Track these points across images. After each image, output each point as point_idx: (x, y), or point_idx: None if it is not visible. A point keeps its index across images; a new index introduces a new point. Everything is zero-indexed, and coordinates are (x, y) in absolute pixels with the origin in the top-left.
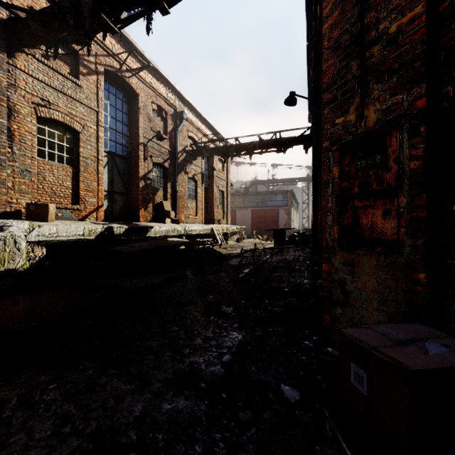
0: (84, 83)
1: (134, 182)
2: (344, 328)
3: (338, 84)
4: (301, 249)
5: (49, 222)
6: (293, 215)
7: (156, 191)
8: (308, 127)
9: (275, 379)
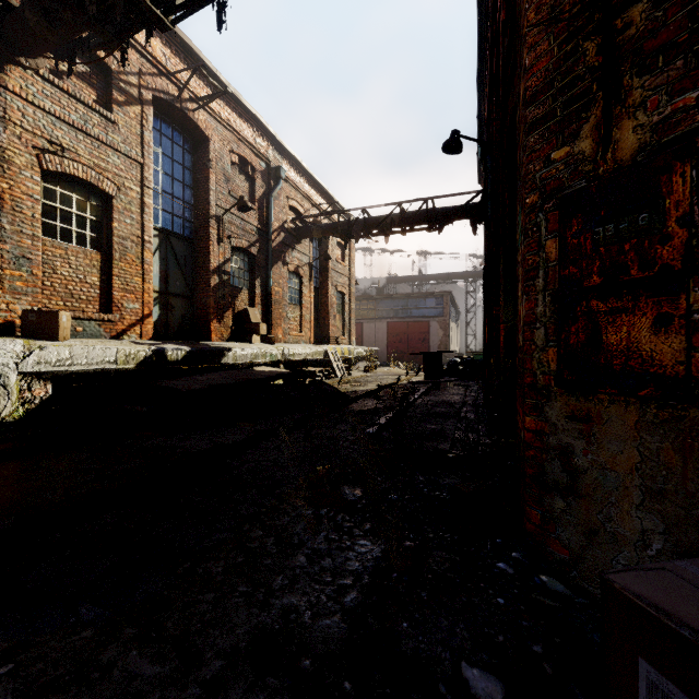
0: (121, 118)
1: (202, 277)
2: (614, 573)
3: (556, 87)
4: (467, 383)
5: (60, 341)
6: (453, 330)
7: (238, 292)
8: (477, 191)
9: (449, 650)
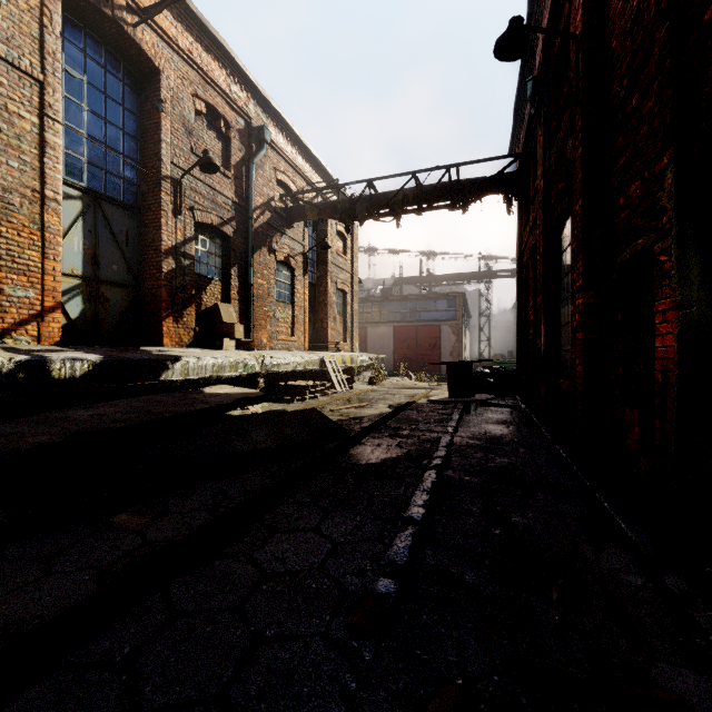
0: (0, 4)
1: (151, 260)
2: None
3: None
4: (505, 402)
5: None
6: (465, 335)
7: (206, 283)
8: (516, 154)
9: None
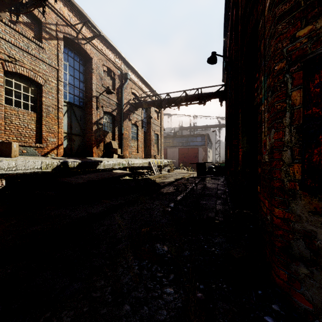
0: (47, 46)
1: (89, 126)
2: None
3: None
4: (218, 178)
5: (12, 157)
6: (209, 152)
7: (106, 133)
8: (223, 84)
9: None
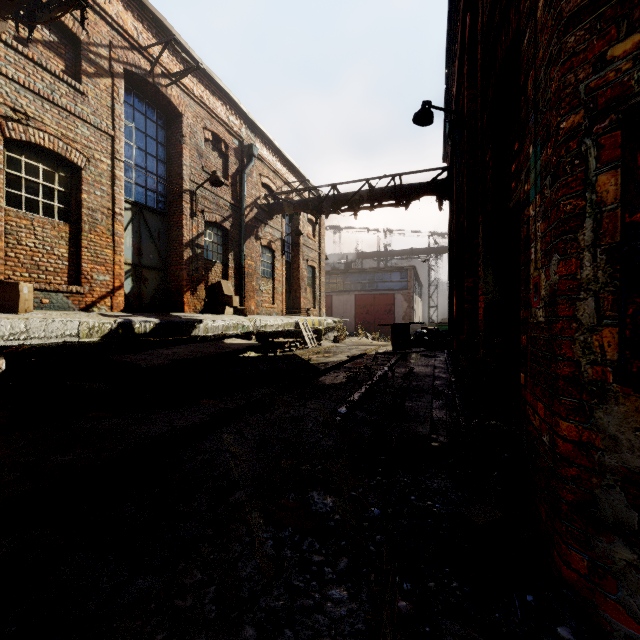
0: (91, 89)
1: (176, 251)
2: None
3: None
4: (434, 354)
5: (20, 313)
6: (416, 302)
7: (211, 265)
8: (444, 167)
9: None
